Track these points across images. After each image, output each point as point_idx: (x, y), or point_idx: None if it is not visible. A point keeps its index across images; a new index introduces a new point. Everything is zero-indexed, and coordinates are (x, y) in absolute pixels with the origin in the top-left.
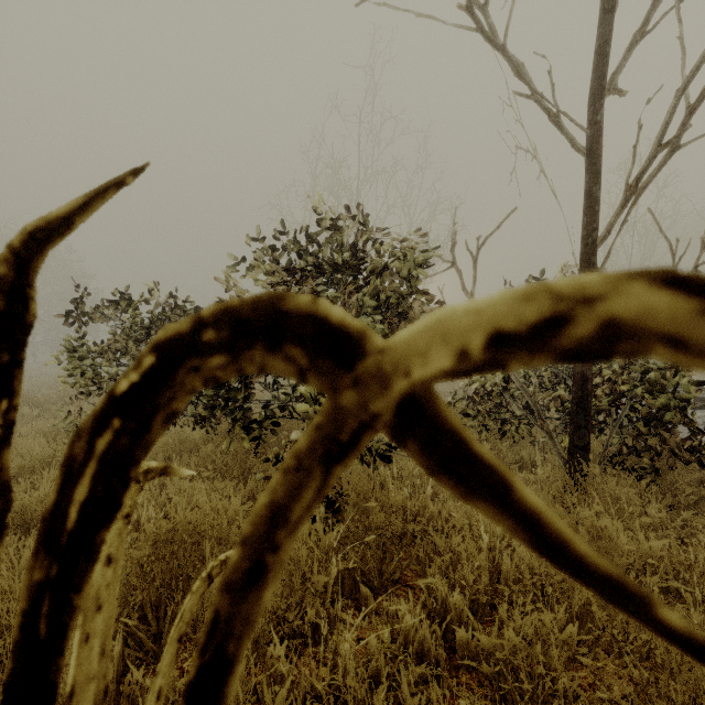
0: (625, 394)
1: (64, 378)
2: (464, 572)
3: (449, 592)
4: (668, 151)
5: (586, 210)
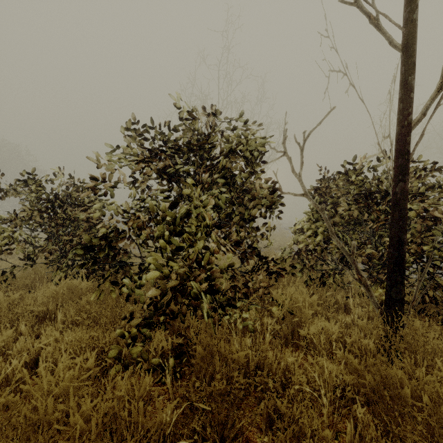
0: (427, 254)
1: None
2: None
3: None
4: None
5: (402, 98)
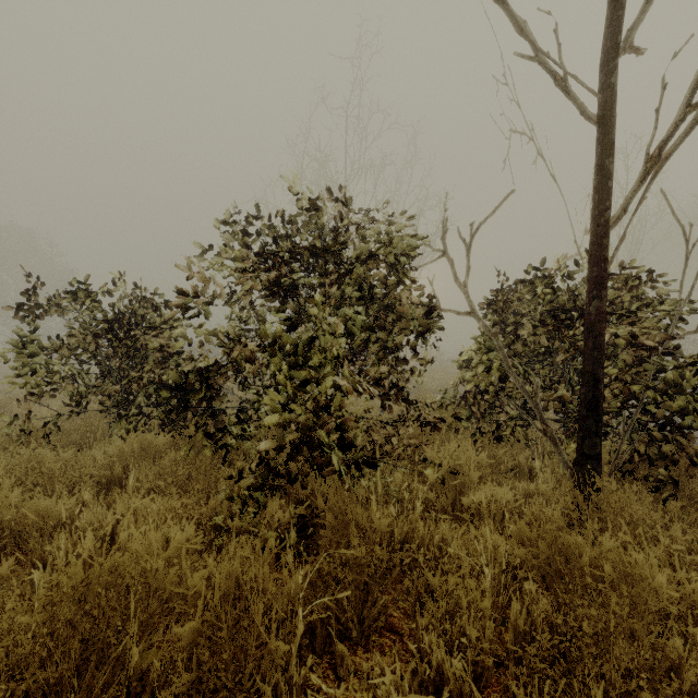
0: (637, 396)
1: (10, 377)
2: (464, 623)
3: (447, 657)
4: (695, 115)
5: (598, 187)
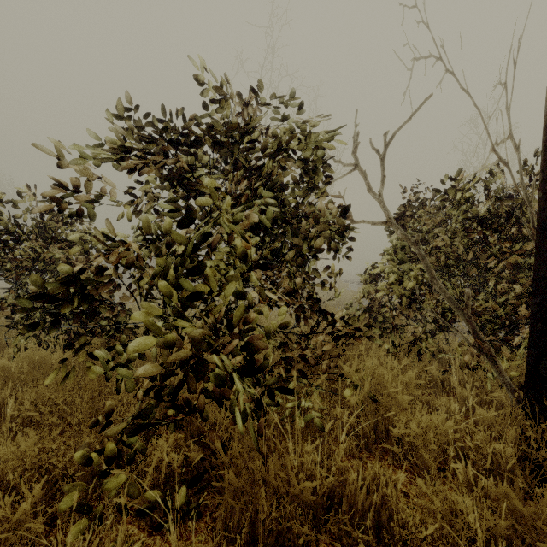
0: None
1: None
2: None
3: None
4: None
5: None
